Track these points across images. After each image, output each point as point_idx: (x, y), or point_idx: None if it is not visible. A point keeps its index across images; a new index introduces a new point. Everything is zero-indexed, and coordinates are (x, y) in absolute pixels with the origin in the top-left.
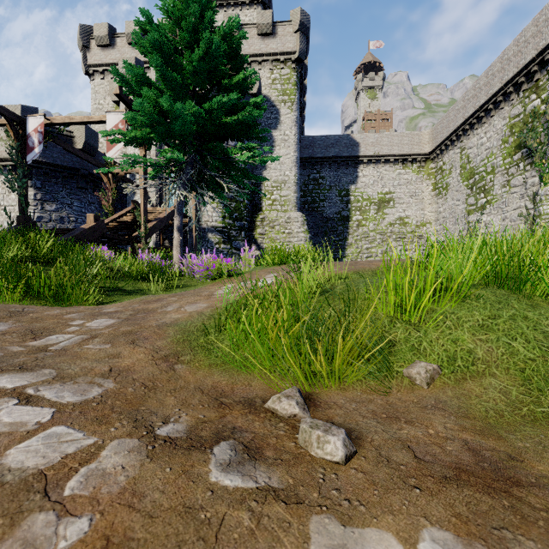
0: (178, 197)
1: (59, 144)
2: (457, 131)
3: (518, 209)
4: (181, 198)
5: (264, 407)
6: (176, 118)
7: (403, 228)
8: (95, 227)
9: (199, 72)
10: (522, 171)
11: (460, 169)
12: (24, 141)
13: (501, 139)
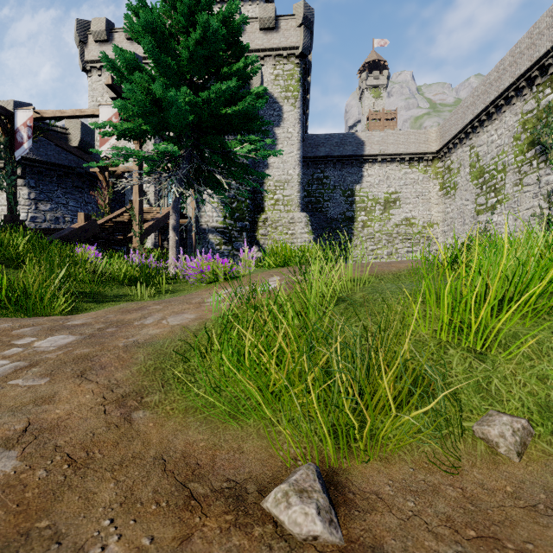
0: (174, 194)
1: (51, 140)
2: (466, 129)
3: (531, 209)
4: (176, 195)
5: (261, 505)
6: (170, 108)
7: (409, 229)
8: (86, 227)
9: (196, 59)
10: (536, 169)
11: (469, 168)
12: (13, 136)
13: (513, 136)
